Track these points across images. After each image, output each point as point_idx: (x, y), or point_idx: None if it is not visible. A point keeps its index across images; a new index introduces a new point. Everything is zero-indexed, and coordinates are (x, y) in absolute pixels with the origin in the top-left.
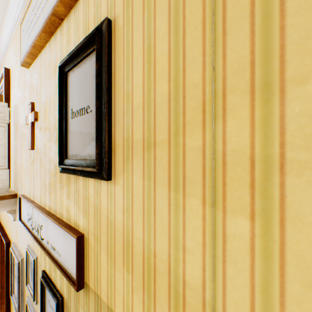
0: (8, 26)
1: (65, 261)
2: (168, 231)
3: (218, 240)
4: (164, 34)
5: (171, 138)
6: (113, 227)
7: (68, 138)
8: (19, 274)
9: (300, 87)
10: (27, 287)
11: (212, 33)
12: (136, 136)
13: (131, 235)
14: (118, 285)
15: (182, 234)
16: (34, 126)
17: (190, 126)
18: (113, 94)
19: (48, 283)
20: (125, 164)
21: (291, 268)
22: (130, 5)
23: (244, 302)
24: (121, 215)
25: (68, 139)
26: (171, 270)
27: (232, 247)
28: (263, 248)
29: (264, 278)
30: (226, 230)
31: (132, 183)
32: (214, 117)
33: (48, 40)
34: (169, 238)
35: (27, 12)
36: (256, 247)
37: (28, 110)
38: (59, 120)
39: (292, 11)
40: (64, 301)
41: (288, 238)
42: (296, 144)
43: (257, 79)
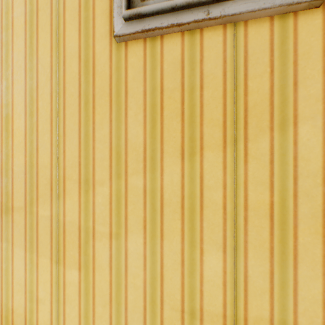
0: None
1: None
2: (25, 287)
3: (61, 287)
4: (21, 111)
5: (27, 205)
6: None
7: None
8: None
9: (101, 187)
10: None
11: (57, 130)
12: None
13: None
14: None
15: (36, 288)
16: None
17: (42, 199)
18: None
19: None
20: None
21: (98, 297)
22: None
23: None
24: None
25: None
26: (28, 321)
27: (69, 291)
28: (86, 288)
29: (86, 307)
30: (66, 280)
31: None
32: (59, 195)
33: None
34: (26, 293)
35: None
36: (82, 288)
37: None
38: None
39: (98, 139)
40: None
41: (96, 279)
42: (100, 221)
43: (82, 175)
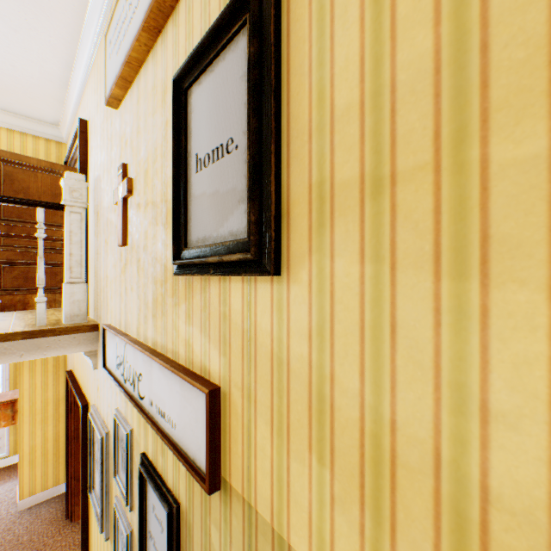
0: (85, 49)
1: (184, 436)
2: (434, 373)
3: None
4: None
5: (442, 155)
6: (285, 371)
7: (188, 210)
8: (103, 458)
9: None
10: (116, 480)
11: None
12: (342, 173)
13: (330, 385)
14: (296, 490)
15: (477, 378)
16: (127, 205)
17: (505, 113)
18: (284, 101)
19: (153, 476)
20: (313, 238)
21: None
22: None
23: None
24: (304, 345)
25: (190, 212)
26: (444, 464)
27: None
28: None
29: None
30: None
31: (331, 275)
32: None
33: (150, 47)
34: (437, 389)
35: (116, 9)
36: None
37: (117, 181)
38: (173, 179)
39: None
40: (181, 511)
41: None
42: None
43: None
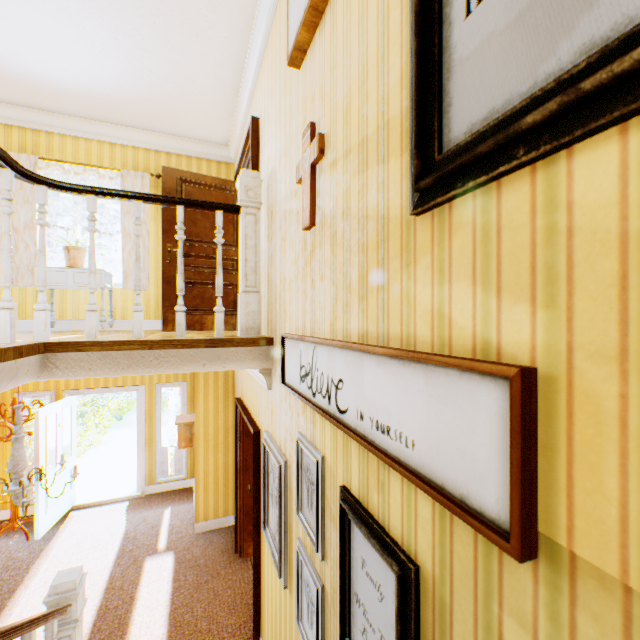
0: (257, 35)
1: (434, 460)
2: None
3: None
4: None
5: None
6: None
7: (443, 96)
8: (280, 490)
9: None
10: (299, 518)
11: None
12: None
13: None
14: None
15: None
16: (315, 175)
17: None
18: None
19: (362, 518)
20: None
21: None
22: None
23: None
24: None
25: (448, 96)
26: None
27: None
28: None
29: None
30: None
31: None
32: None
33: None
34: None
35: None
36: None
37: (298, 157)
38: (415, 56)
39: None
40: (419, 577)
41: None
42: None
43: None
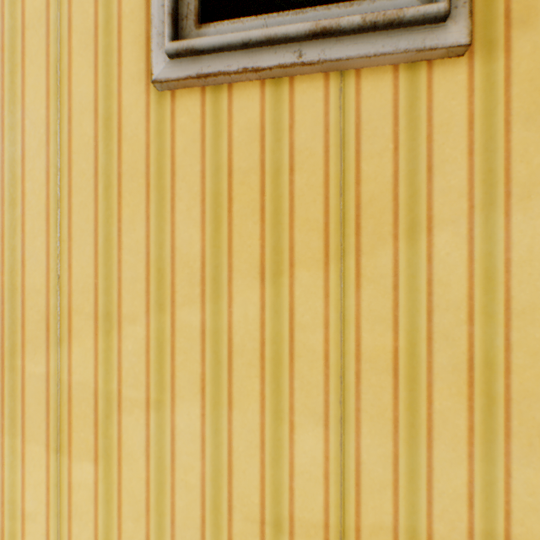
0: None
1: None
2: (2, 495)
3: (64, 493)
4: None
5: (6, 357)
6: None
7: None
8: None
9: (132, 325)
10: None
11: (58, 231)
12: None
13: None
14: None
15: (21, 495)
16: None
17: (32, 345)
18: None
19: None
20: None
21: (127, 506)
22: None
23: None
24: None
25: None
26: None
27: (79, 498)
28: (106, 492)
29: (107, 524)
30: (73, 479)
31: None
32: (61, 338)
33: None
34: (4, 505)
35: None
36: (100, 492)
37: None
38: None
39: (127, 247)
40: None
41: (125, 476)
42: (130, 381)
43: (101, 305)
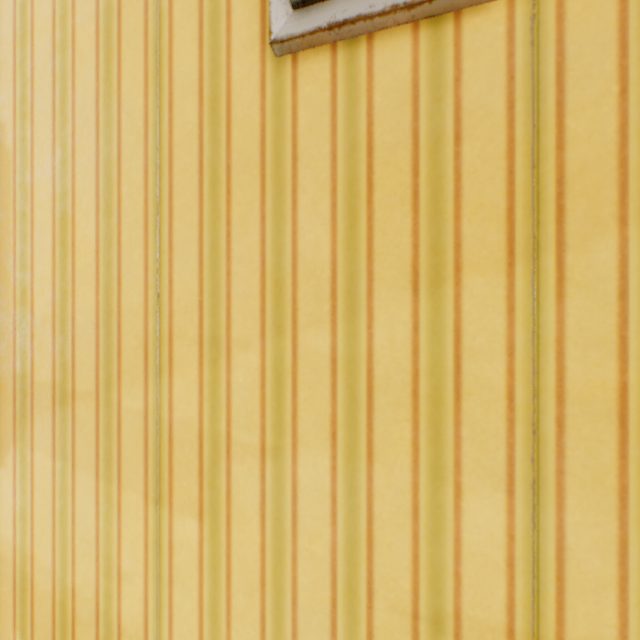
0: None
1: None
2: (97, 549)
3: (164, 552)
4: (89, 207)
5: (101, 389)
6: None
7: None
8: None
9: (244, 352)
10: None
11: (157, 241)
12: (41, 375)
13: (32, 564)
14: None
15: (117, 550)
16: None
17: (129, 376)
18: None
19: None
20: (18, 426)
21: (237, 576)
22: (30, 120)
23: (193, 635)
24: (11, 528)
25: None
26: (102, 614)
27: (181, 560)
28: (213, 556)
29: (213, 595)
30: (174, 537)
31: (33, 464)
32: (160, 368)
33: None
34: (99, 560)
35: None
36: (205, 556)
37: None
38: None
39: (238, 256)
40: None
41: (234, 539)
42: (241, 422)
43: (206, 328)
